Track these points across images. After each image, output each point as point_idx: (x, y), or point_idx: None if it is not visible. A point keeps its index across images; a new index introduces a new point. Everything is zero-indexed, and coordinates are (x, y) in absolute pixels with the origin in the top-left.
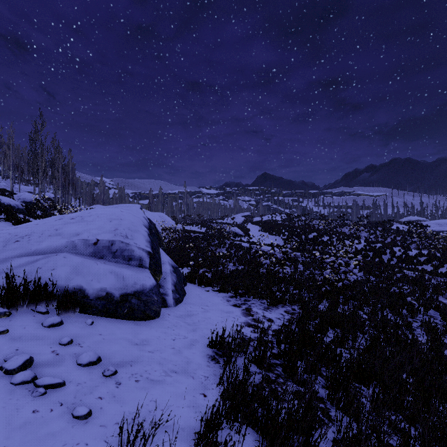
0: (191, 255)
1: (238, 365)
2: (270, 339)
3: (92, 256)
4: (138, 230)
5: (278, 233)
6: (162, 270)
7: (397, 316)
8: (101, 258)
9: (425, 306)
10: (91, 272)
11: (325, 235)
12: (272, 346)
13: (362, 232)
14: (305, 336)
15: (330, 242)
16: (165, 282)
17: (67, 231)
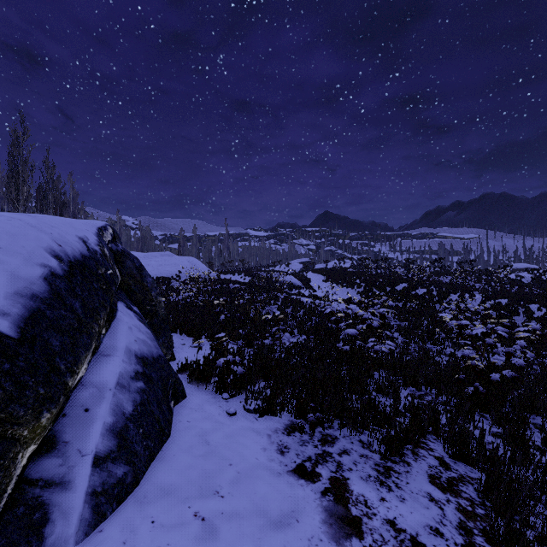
0: (221, 319)
1: None
2: None
3: None
4: None
5: (350, 284)
6: (90, 379)
7: None
8: None
9: None
10: None
11: (419, 286)
12: None
13: (469, 283)
14: None
15: (428, 297)
16: (82, 425)
17: None
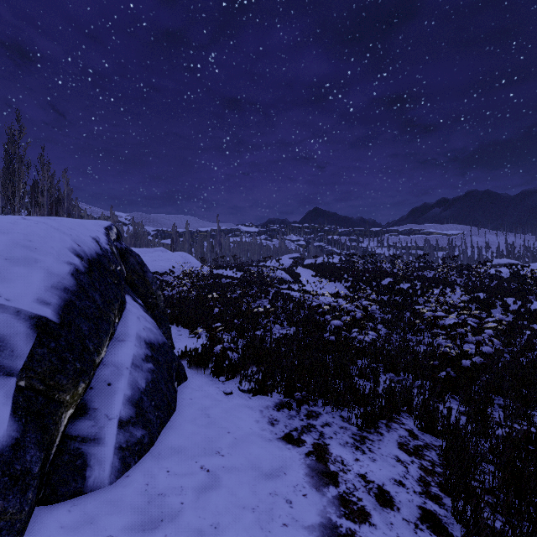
0: (215, 312)
1: None
2: None
3: None
4: (35, 259)
5: (338, 279)
6: (110, 359)
7: None
8: None
9: None
10: None
11: (403, 280)
12: None
13: (451, 278)
14: None
15: (412, 291)
16: (107, 396)
17: None
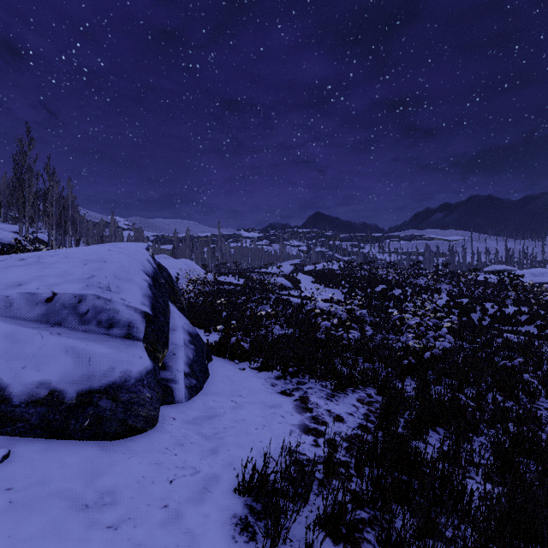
0: (223, 315)
1: (293, 539)
2: (344, 459)
3: (41, 322)
4: (131, 279)
5: (336, 285)
6: (171, 341)
7: (511, 401)
8: (58, 325)
9: (546, 384)
10: (27, 351)
11: (396, 287)
12: (349, 475)
13: (442, 284)
14: (401, 453)
15: (403, 297)
16: (175, 360)
17: (3, 279)
